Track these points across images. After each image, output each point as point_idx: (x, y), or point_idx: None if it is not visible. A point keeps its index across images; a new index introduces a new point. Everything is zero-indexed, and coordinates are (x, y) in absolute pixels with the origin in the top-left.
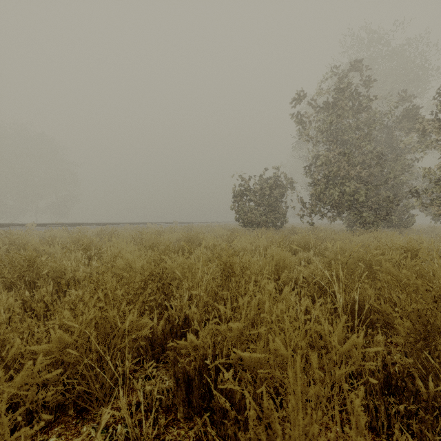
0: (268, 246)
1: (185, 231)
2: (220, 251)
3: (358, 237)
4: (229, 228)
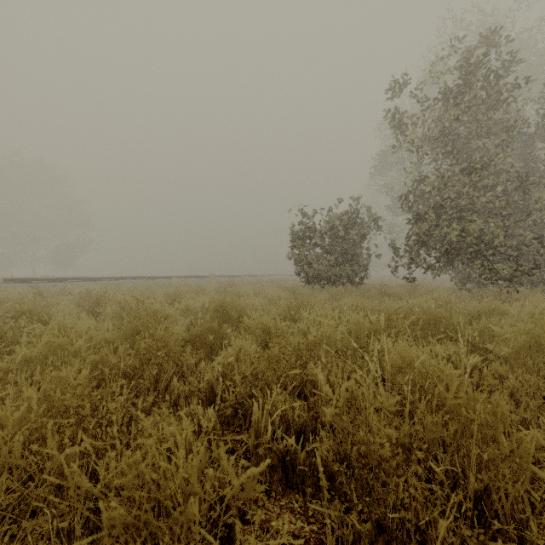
0: (373, 331)
1: (222, 291)
2: (277, 353)
3: (514, 306)
4: (286, 284)
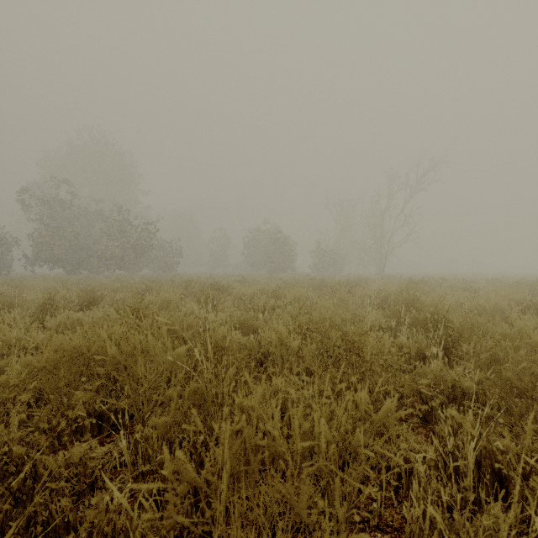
0: None
1: None
2: None
3: None
4: None
